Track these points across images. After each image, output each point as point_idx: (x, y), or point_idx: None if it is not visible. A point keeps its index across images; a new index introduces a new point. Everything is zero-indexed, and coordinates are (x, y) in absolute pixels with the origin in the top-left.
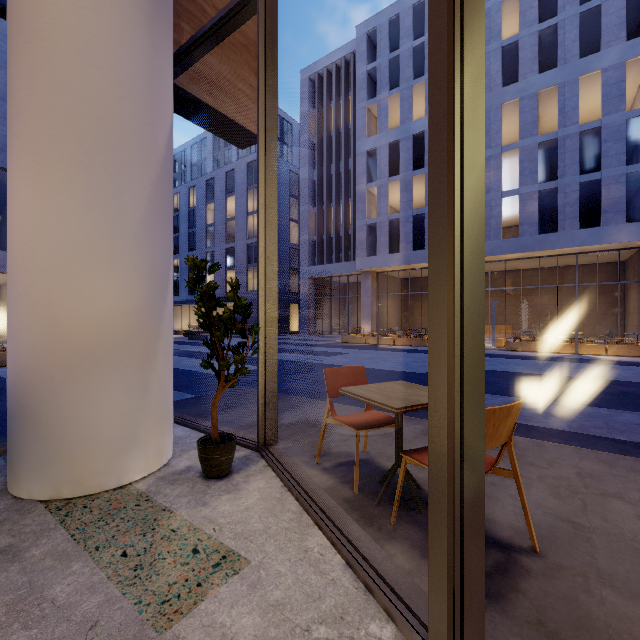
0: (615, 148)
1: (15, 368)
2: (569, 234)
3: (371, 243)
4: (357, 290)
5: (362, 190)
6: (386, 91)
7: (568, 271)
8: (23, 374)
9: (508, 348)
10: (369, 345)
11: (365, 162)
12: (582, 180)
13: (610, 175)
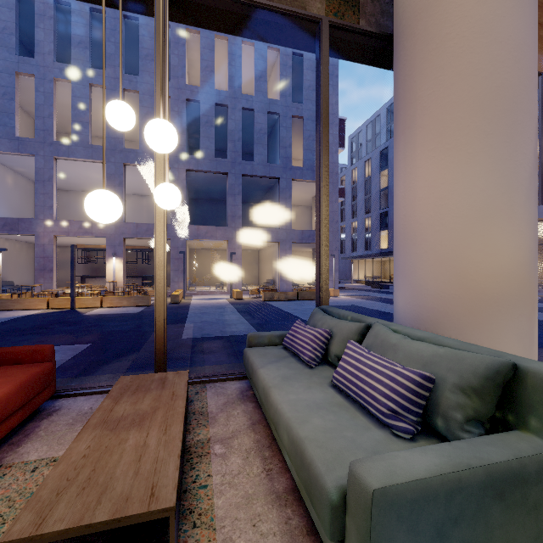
0: None
1: (419, 309)
2: None
3: None
4: None
5: None
6: None
7: None
8: (429, 314)
9: None
10: None
11: None
12: None
13: None
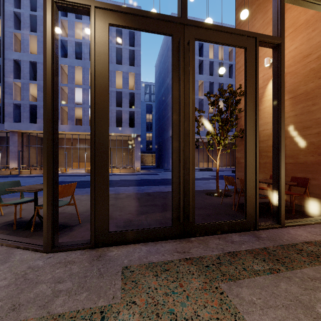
0: (126, 101)
1: None
2: (113, 128)
3: (17, 115)
4: (6, 142)
5: (10, 81)
6: (28, 31)
7: (117, 142)
8: None
9: (89, 172)
10: (12, 175)
11: (12, 65)
12: (117, 109)
13: (125, 110)
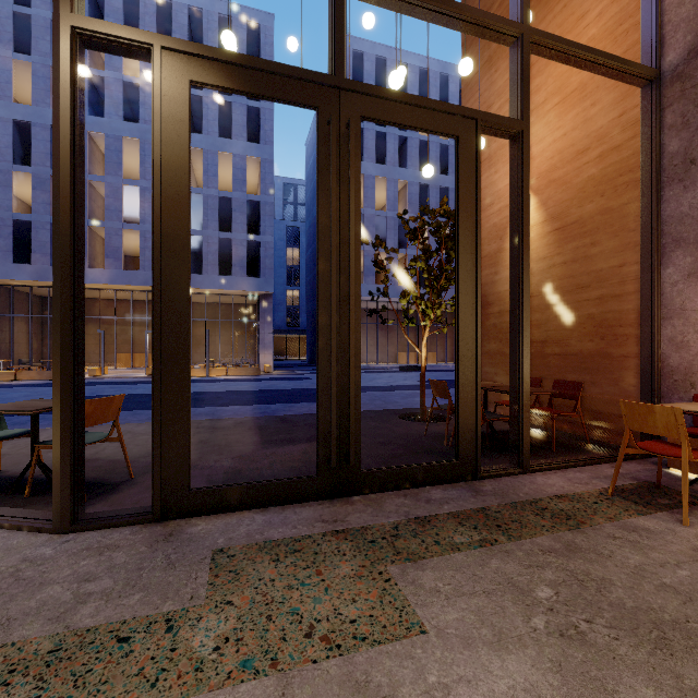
0: (241, 218)
1: None
2: (211, 278)
3: None
4: None
5: None
6: (9, 49)
7: (221, 308)
8: None
9: None
10: None
11: None
12: (220, 236)
13: (238, 238)
